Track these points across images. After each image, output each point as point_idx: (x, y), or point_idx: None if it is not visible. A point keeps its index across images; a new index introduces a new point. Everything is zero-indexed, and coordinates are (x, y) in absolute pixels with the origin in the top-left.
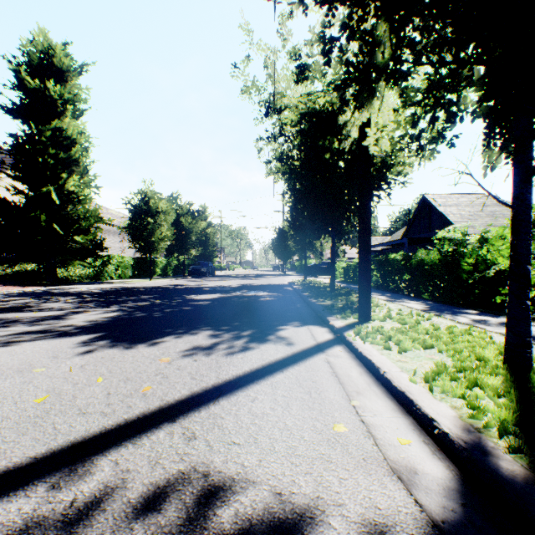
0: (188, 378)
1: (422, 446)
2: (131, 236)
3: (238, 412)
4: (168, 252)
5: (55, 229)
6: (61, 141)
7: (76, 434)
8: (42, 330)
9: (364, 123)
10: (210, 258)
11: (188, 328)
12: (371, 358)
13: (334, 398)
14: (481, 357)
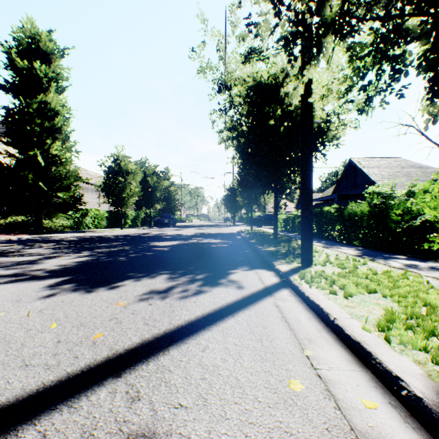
0: (141, 323)
1: (390, 411)
2: (105, 192)
3: (188, 364)
4: (137, 207)
5: (41, 186)
6: (46, 113)
7: (10, 393)
8: (15, 274)
9: (307, 87)
10: (172, 211)
11: (148, 272)
12: (319, 303)
13: (286, 347)
14: (428, 302)
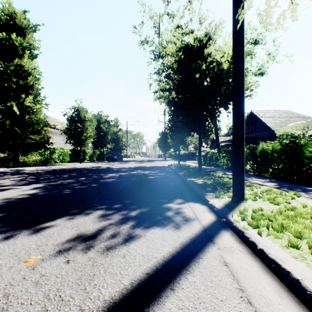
0: (36, 311)
1: None
2: (68, 135)
3: None
4: (95, 147)
5: (17, 130)
6: (21, 73)
7: None
8: None
9: (239, 27)
10: (120, 150)
11: (84, 207)
12: (288, 268)
13: None
14: None
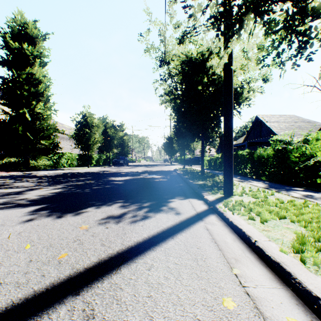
0: (99, 244)
1: None
2: (76, 140)
3: (136, 282)
4: (100, 151)
5: (28, 136)
6: (32, 81)
7: None
8: (3, 202)
9: (228, 58)
10: (125, 154)
11: (106, 201)
12: (241, 227)
13: (218, 265)
14: None
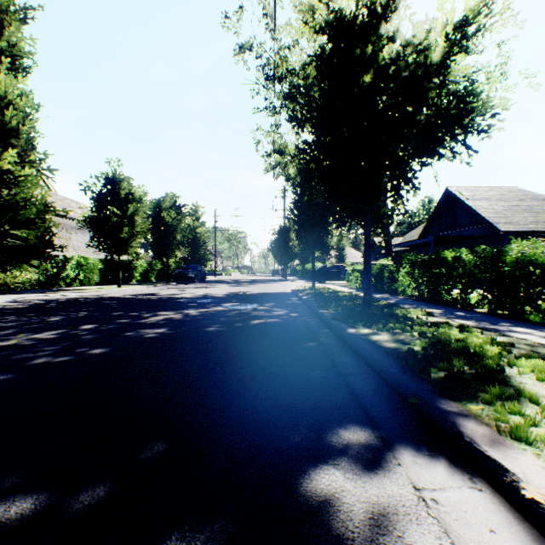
0: None
1: None
2: (94, 231)
3: None
4: (156, 255)
5: None
6: None
7: None
8: None
9: None
10: (201, 261)
11: None
12: None
13: None
14: None
